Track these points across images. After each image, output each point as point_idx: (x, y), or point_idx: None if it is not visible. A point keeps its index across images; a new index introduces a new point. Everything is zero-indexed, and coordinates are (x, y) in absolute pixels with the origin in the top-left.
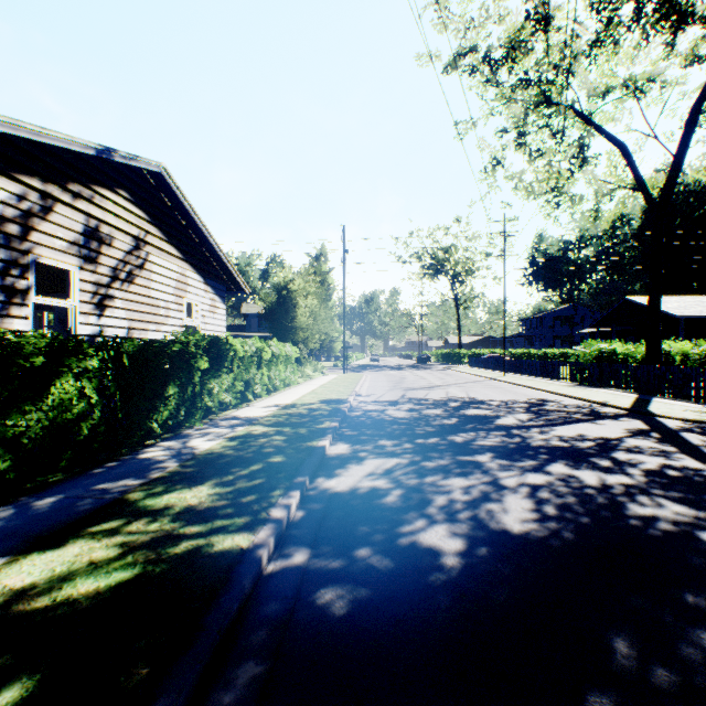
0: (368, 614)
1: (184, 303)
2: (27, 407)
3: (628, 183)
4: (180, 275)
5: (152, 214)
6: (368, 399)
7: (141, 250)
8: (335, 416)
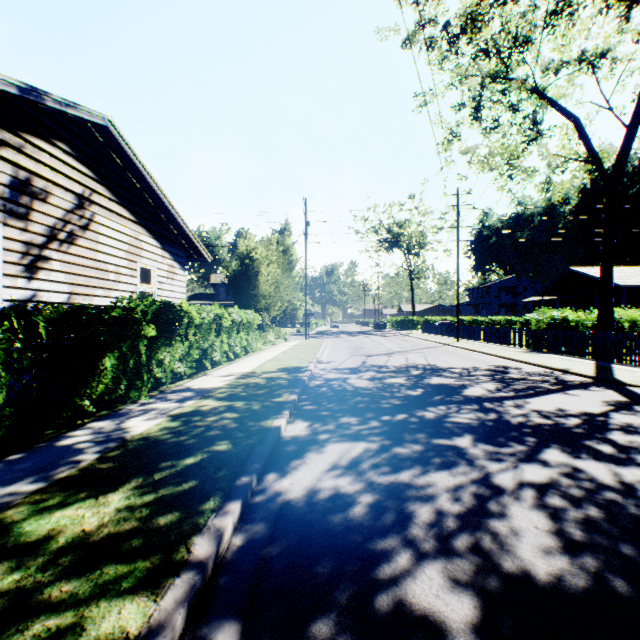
0: None
1: (138, 268)
2: None
3: (579, 156)
4: (133, 238)
5: (99, 172)
6: (329, 367)
7: (86, 210)
8: (295, 387)
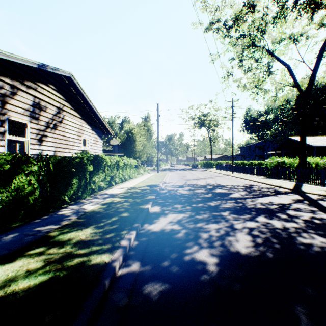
0: (170, 299)
1: (82, 139)
2: (1, 190)
3: (290, 83)
4: (80, 126)
5: (66, 97)
6: (169, 185)
7: (61, 114)
8: (154, 193)
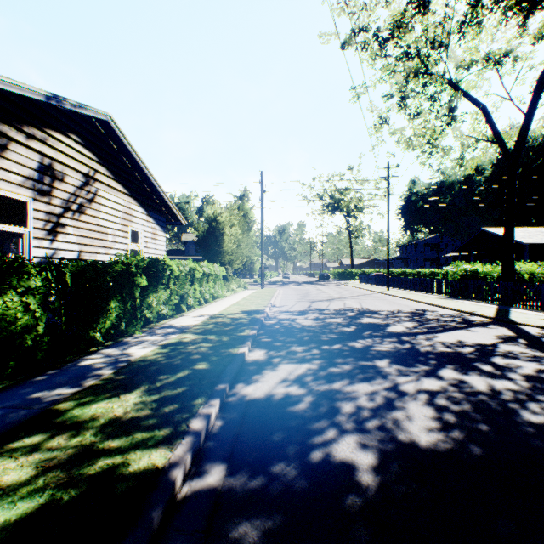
0: None
1: (129, 231)
2: None
3: (487, 137)
4: (125, 207)
5: (101, 156)
6: (281, 310)
7: (91, 186)
8: (254, 325)
